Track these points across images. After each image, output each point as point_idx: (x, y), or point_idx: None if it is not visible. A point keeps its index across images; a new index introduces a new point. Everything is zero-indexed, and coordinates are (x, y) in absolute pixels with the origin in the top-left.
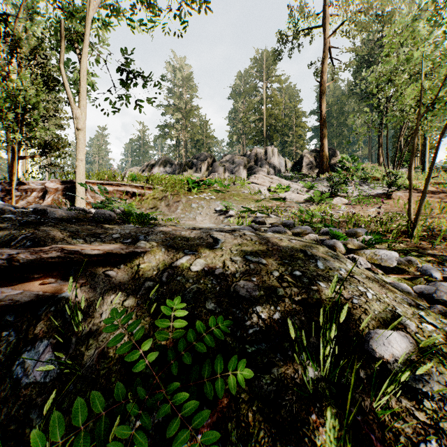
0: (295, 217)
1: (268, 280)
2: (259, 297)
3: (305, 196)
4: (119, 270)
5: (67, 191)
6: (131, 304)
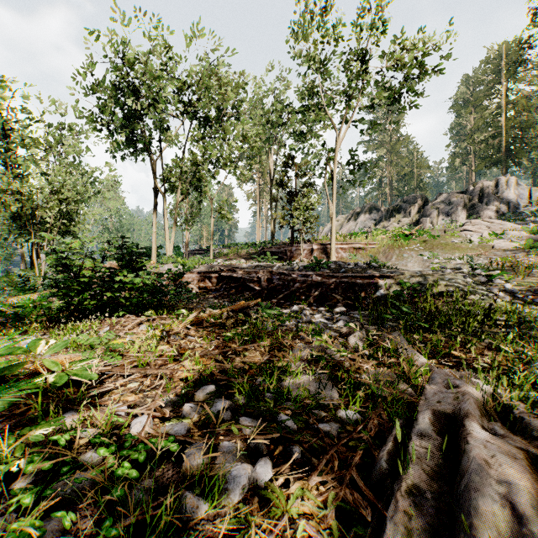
0: (489, 264)
1: (430, 281)
2: (426, 284)
3: (517, 244)
4: (390, 279)
5: (323, 249)
6: (396, 285)
